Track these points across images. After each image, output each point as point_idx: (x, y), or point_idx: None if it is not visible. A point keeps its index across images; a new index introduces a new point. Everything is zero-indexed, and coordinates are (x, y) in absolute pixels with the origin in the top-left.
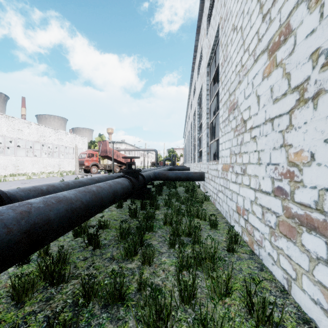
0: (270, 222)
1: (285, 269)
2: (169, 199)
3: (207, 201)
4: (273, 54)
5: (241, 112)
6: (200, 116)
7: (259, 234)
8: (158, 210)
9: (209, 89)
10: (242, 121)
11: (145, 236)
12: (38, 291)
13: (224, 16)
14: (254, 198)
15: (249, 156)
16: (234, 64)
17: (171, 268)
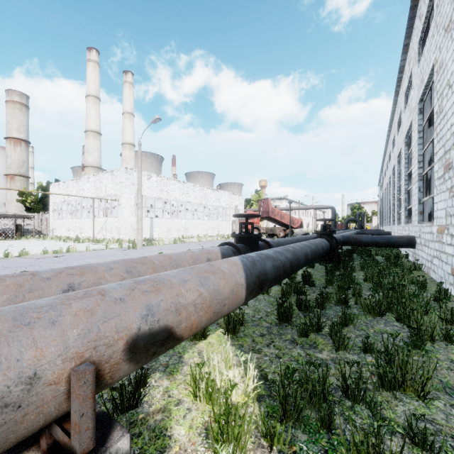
0: None
1: None
2: (366, 263)
3: (417, 270)
4: None
5: None
6: (409, 160)
7: None
8: (354, 273)
9: (422, 131)
10: None
11: None
12: (292, 296)
13: (439, 61)
14: None
15: None
16: (449, 123)
17: None
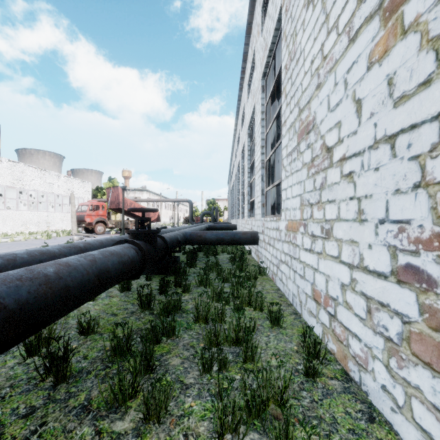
0: (387, 329)
1: (428, 432)
2: (206, 274)
3: (262, 275)
4: (394, 13)
5: (321, 135)
6: (251, 153)
7: (361, 347)
8: (188, 294)
9: (265, 112)
10: (324, 149)
11: (160, 347)
12: None
13: None
14: (350, 281)
15: (338, 207)
16: (308, 60)
17: (203, 428)
